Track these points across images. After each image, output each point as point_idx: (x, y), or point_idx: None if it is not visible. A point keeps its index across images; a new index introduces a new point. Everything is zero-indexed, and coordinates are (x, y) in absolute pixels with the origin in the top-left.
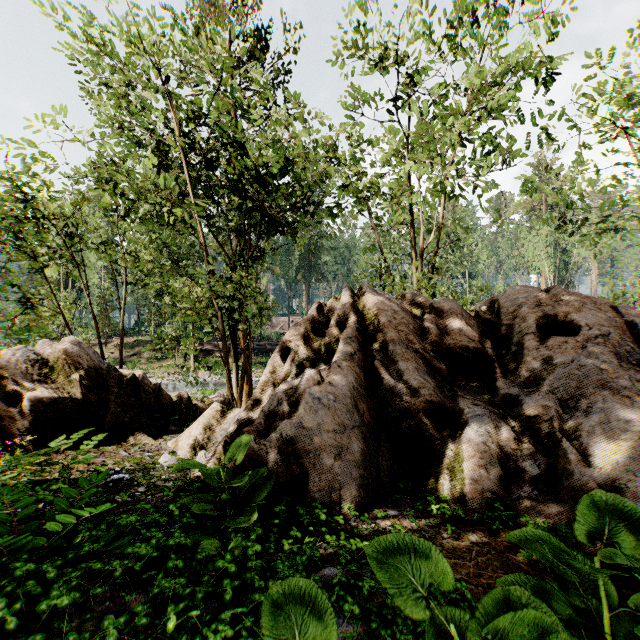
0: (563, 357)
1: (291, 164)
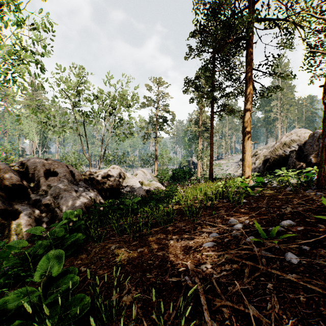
0: (54, 183)
1: None
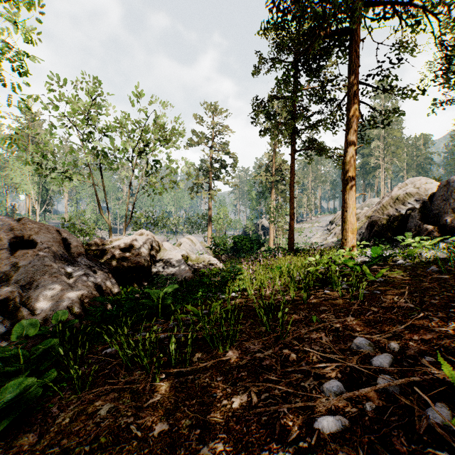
0: (25, 262)
1: None
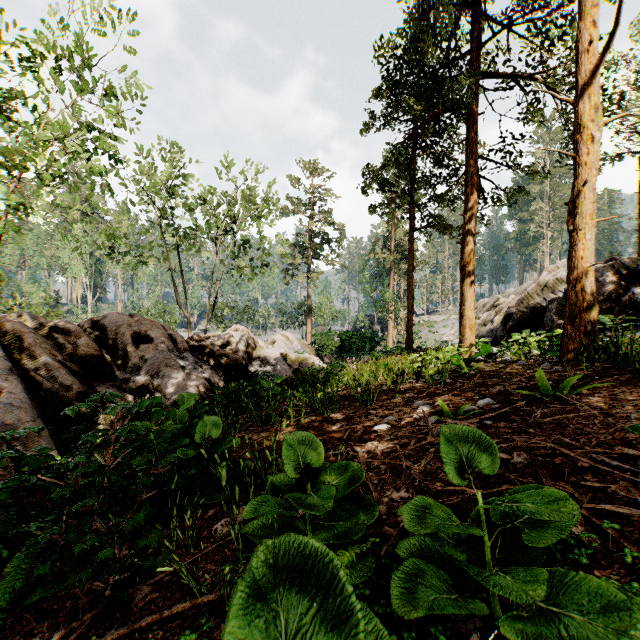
0: (150, 355)
1: None
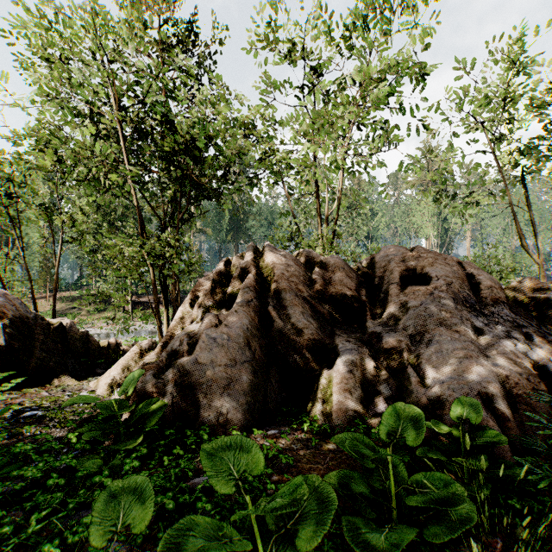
0: (415, 301)
1: (216, 139)
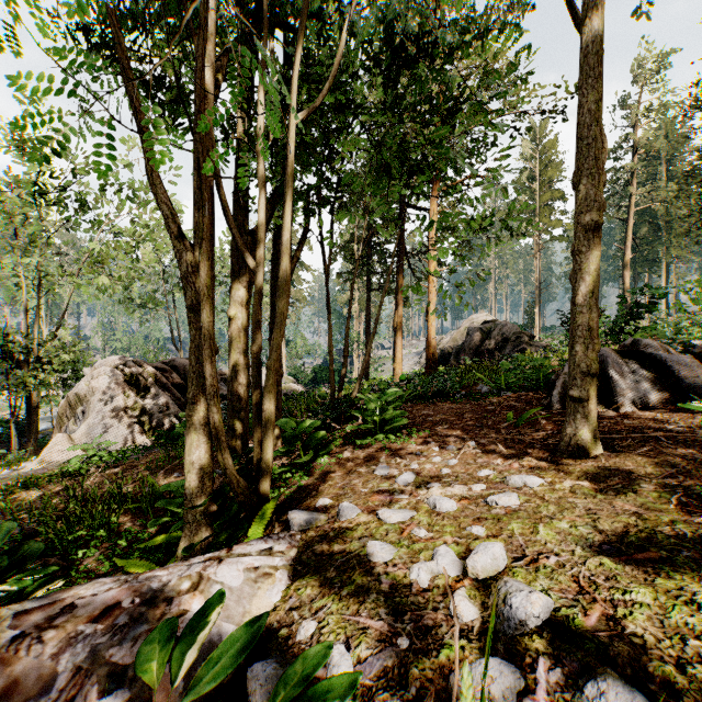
0: None
1: None
